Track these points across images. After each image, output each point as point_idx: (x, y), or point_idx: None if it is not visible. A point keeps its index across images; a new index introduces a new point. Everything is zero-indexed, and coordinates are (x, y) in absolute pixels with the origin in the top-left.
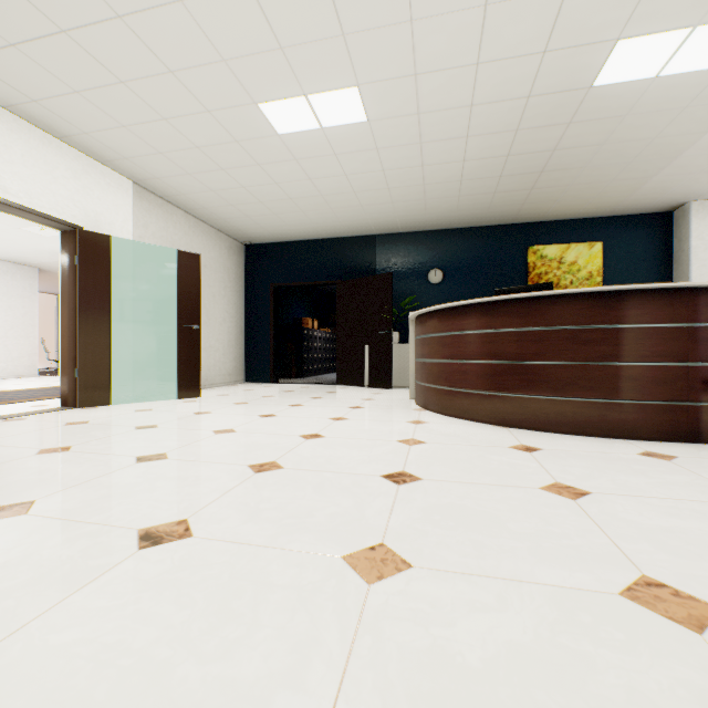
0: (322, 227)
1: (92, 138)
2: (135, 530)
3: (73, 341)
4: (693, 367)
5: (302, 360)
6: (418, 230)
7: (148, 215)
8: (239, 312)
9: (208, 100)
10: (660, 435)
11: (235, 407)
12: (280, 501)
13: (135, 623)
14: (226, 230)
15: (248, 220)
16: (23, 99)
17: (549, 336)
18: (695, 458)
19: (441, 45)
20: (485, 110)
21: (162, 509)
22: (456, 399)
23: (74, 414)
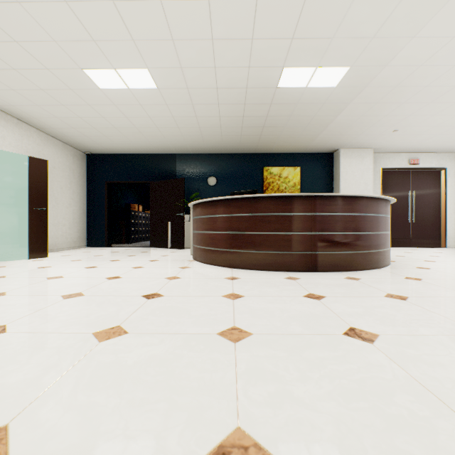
0: (140, 146)
1: None
2: None
3: None
4: (314, 235)
5: (130, 231)
6: (202, 153)
7: (6, 130)
8: (82, 199)
9: (46, 62)
10: (301, 268)
11: (70, 263)
12: (72, 312)
13: None
14: (71, 143)
15: (87, 138)
16: None
17: (252, 219)
18: (307, 278)
19: (193, 55)
20: (225, 91)
21: None
22: (209, 254)
23: None
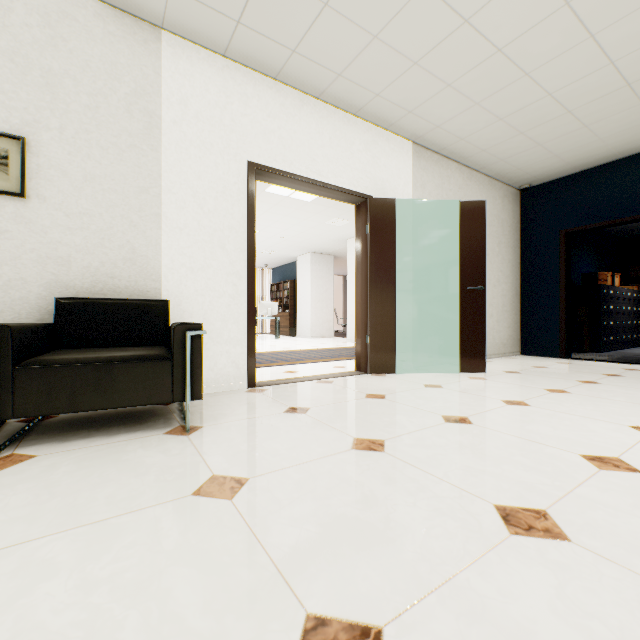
0: None
1: (381, 100)
2: None
3: (364, 308)
4: None
5: (599, 328)
6: None
7: (424, 174)
8: (513, 271)
9: None
10: None
11: (556, 398)
12: None
13: None
14: (500, 176)
15: (536, 151)
16: (331, 78)
17: None
18: None
19: None
20: None
21: None
22: None
23: (368, 381)
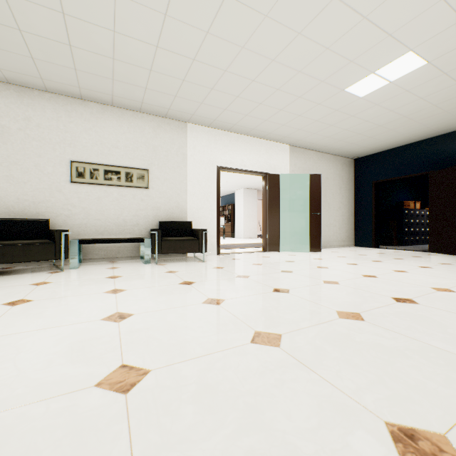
0: (412, 135)
1: (272, 134)
2: (273, 288)
3: (266, 223)
4: None
5: (402, 232)
6: None
7: (296, 159)
8: (349, 202)
9: (317, 100)
10: None
11: (336, 258)
12: (326, 293)
13: (266, 303)
14: (339, 154)
15: (352, 145)
16: (250, 130)
17: None
18: None
19: None
20: None
21: (282, 285)
22: None
23: (265, 253)
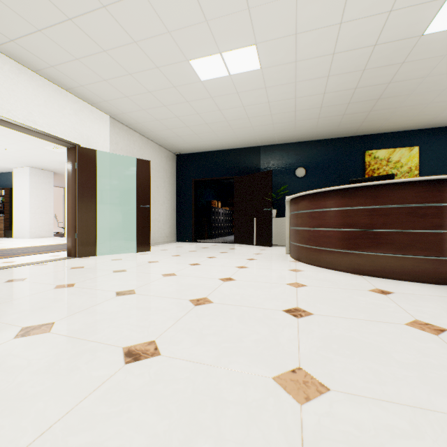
0: (225, 142)
1: (85, 89)
2: (121, 348)
3: (74, 216)
4: None
5: (211, 227)
6: (289, 142)
7: (118, 136)
8: (172, 197)
9: (157, 59)
10: None
11: (173, 258)
12: (216, 328)
13: (129, 430)
14: (165, 145)
15: (179, 139)
16: (45, 65)
17: (393, 212)
18: None
19: (316, 11)
20: (342, 56)
21: (136, 332)
22: (322, 255)
23: (75, 261)
